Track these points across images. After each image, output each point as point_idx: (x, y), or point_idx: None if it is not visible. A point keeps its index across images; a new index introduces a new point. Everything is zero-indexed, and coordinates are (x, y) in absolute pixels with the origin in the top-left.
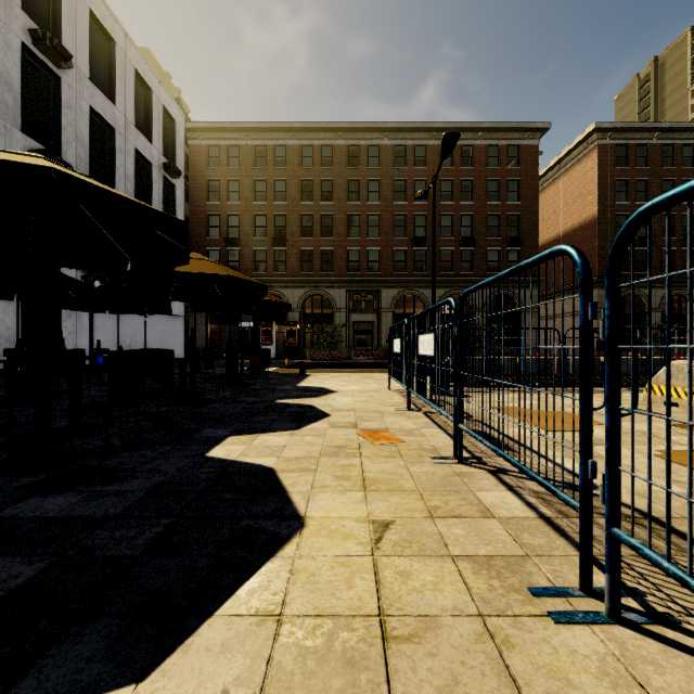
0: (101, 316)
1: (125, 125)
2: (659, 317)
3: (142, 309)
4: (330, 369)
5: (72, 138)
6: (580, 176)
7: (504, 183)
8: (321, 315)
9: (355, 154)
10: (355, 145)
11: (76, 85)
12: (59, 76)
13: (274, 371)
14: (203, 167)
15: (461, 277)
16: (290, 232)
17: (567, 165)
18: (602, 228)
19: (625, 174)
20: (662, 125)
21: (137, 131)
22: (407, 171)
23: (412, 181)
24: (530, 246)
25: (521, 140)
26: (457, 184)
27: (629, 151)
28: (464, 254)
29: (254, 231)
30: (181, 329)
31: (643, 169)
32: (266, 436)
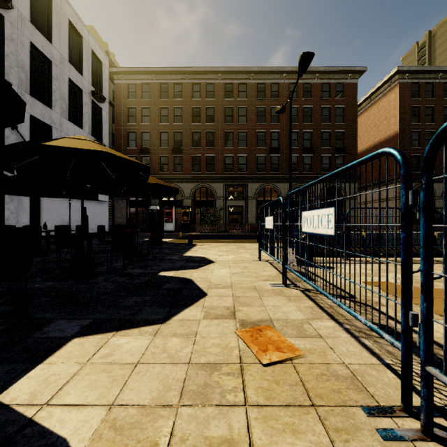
0: (46, 201)
1: (60, 60)
2: (442, 202)
3: (61, 193)
4: (211, 239)
5: (14, 64)
6: (386, 105)
7: (333, 110)
8: (206, 201)
9: (229, 90)
10: (229, 83)
11: (18, 24)
12: (2, 15)
13: (170, 241)
14: (124, 99)
15: (303, 174)
16: (184, 144)
17: (376, 98)
18: (402, 140)
19: (417, 103)
20: (444, 68)
21: (70, 66)
22: (266, 101)
23: (269, 108)
24: (352, 153)
25: (345, 79)
26: (300, 110)
27: (421, 87)
28: (306, 159)
29: (160, 143)
30: (106, 210)
31: (430, 100)
32: (120, 337)
